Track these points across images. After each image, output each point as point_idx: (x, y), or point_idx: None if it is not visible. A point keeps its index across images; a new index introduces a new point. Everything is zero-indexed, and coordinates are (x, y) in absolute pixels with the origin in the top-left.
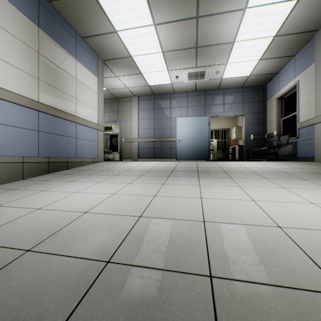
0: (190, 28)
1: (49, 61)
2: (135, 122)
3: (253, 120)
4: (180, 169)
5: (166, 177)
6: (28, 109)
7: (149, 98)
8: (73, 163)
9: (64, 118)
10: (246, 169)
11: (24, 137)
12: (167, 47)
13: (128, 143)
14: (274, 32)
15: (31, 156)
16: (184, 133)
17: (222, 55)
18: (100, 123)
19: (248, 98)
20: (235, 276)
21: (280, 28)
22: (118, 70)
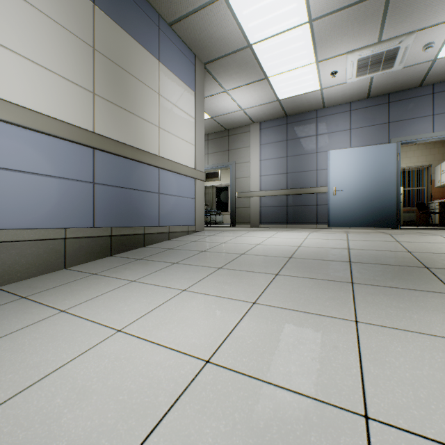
0: None
1: (113, 63)
2: (255, 164)
3: None
4: (367, 257)
5: (348, 287)
6: (75, 145)
7: (277, 123)
8: (154, 236)
9: (139, 160)
10: None
11: (68, 194)
12: (320, 8)
13: (244, 199)
14: None
15: (80, 226)
16: (344, 178)
17: None
18: (198, 167)
19: None
20: None
21: None
22: (228, 78)
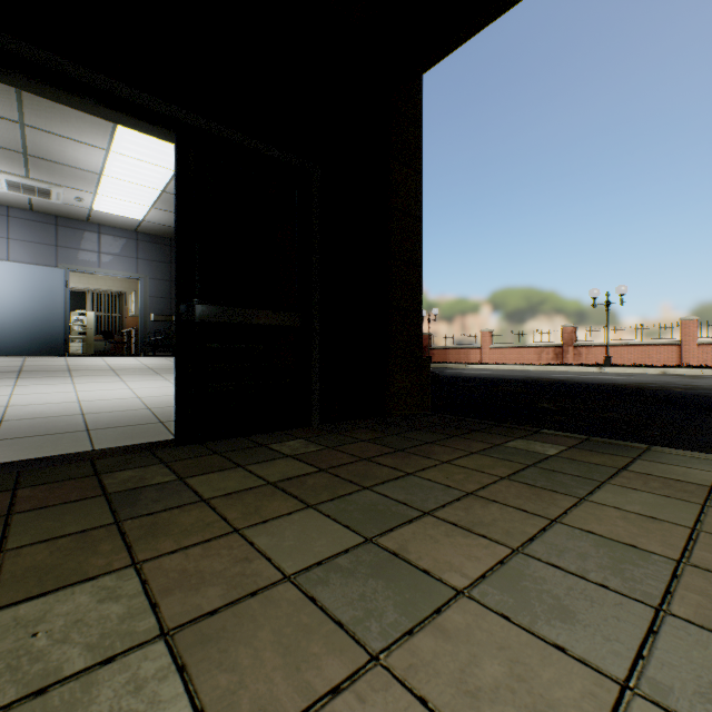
0: (9, 128)
1: None
2: None
3: (156, 290)
4: None
5: None
6: None
7: None
8: None
9: None
10: (106, 367)
11: None
12: None
13: None
14: (160, 187)
15: None
16: None
17: (85, 182)
18: None
19: (146, 252)
20: (21, 419)
21: (168, 187)
22: None
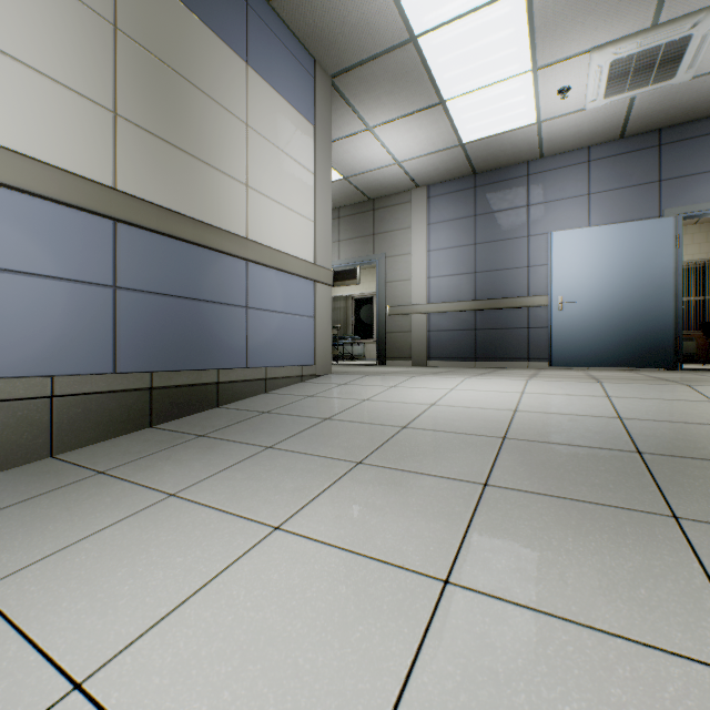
0: None
1: (156, 59)
2: (419, 258)
3: None
4: (672, 441)
5: (674, 534)
6: (74, 211)
7: (458, 187)
8: (238, 386)
9: (207, 245)
10: None
11: (59, 309)
12: None
13: (400, 318)
14: None
15: (85, 372)
16: (579, 280)
17: None
18: (320, 260)
19: None
20: None
21: None
22: (373, 104)
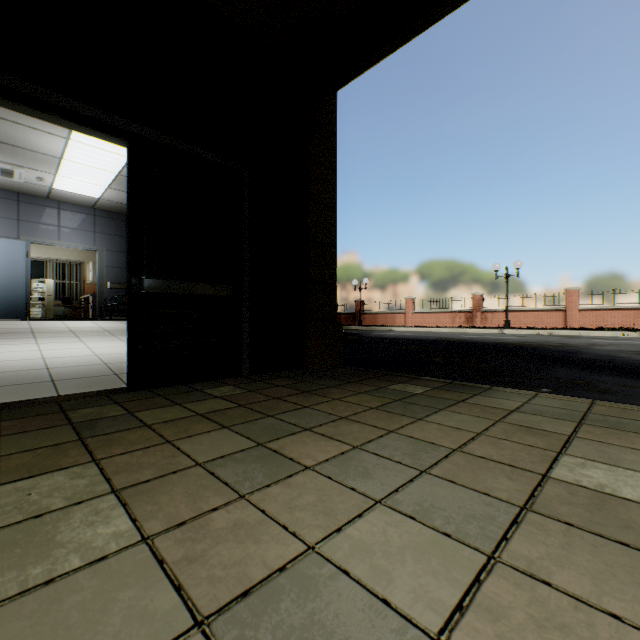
0: None
1: None
2: None
3: (112, 260)
4: None
5: None
6: None
7: None
8: None
9: None
10: (67, 329)
11: None
12: None
13: None
14: (116, 171)
15: None
16: None
17: (47, 164)
18: None
19: (103, 226)
20: None
21: (123, 171)
22: None
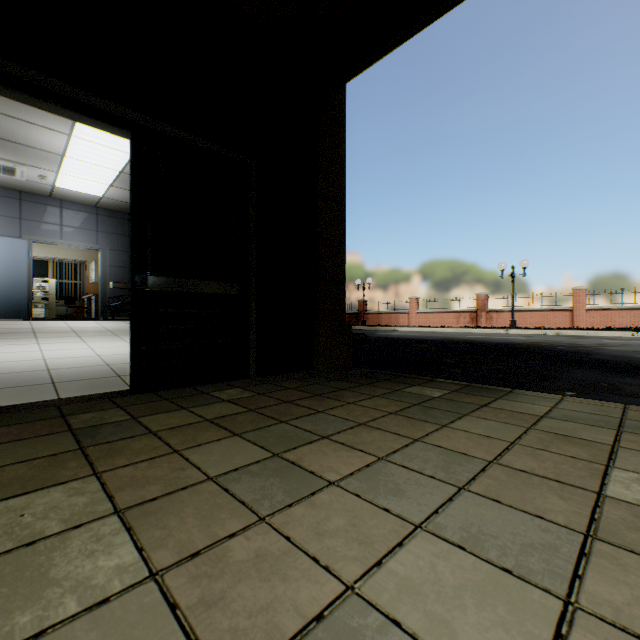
0: None
1: None
2: None
3: (115, 260)
4: None
5: None
6: None
7: None
8: None
9: None
10: (69, 329)
11: None
12: None
13: None
14: (119, 169)
15: None
16: None
17: (49, 162)
18: None
19: (106, 225)
20: None
21: (126, 168)
22: None
